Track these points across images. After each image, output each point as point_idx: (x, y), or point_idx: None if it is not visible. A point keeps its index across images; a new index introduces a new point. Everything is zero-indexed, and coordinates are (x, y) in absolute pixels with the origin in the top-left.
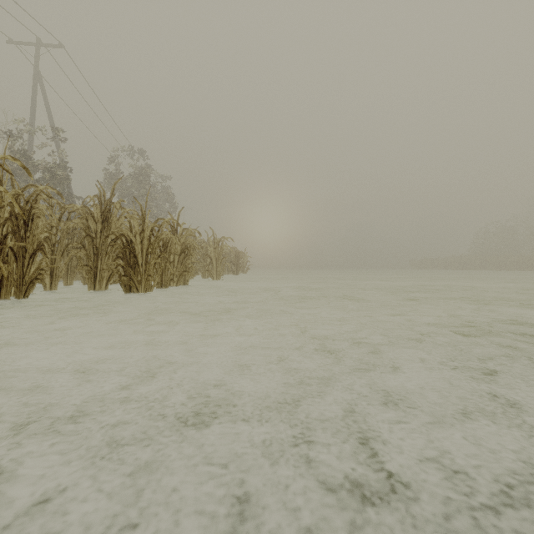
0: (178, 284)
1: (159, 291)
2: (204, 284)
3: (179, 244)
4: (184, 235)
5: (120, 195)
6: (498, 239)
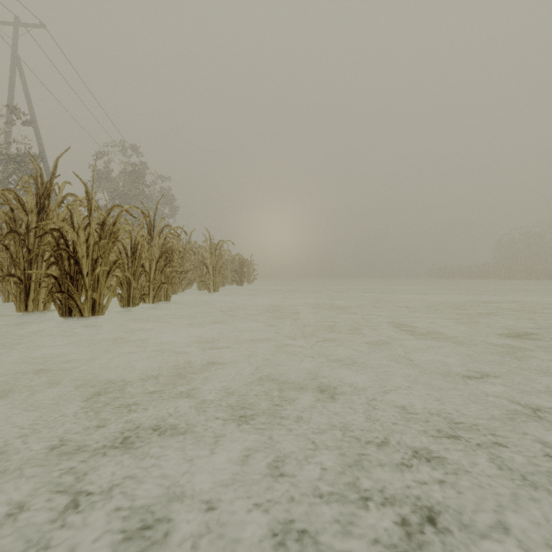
0: (155, 300)
1: (125, 311)
2: (200, 297)
3: (157, 246)
4: (163, 234)
5: (110, 195)
6: (524, 246)
